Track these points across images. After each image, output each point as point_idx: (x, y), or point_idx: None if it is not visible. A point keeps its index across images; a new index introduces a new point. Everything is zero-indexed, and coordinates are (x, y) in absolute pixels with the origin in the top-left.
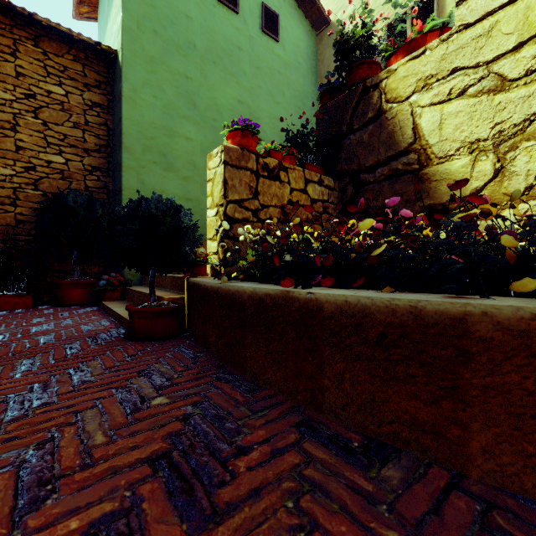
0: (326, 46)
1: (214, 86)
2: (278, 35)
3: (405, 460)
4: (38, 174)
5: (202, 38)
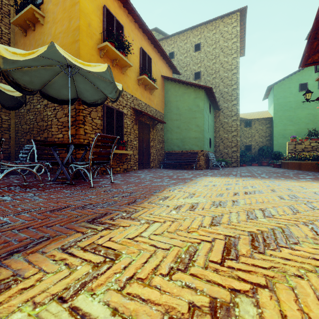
0: None
1: (298, 114)
2: None
3: (286, 169)
4: (258, 143)
5: (294, 104)
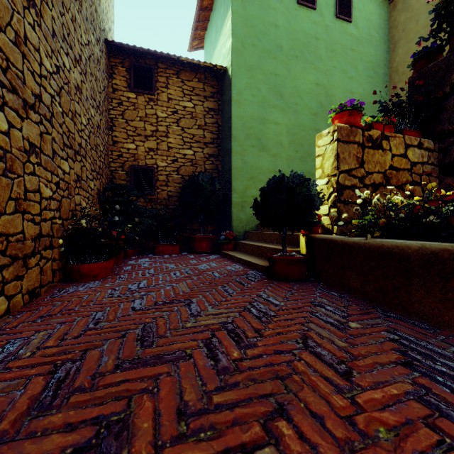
0: (400, 11)
1: (296, 76)
2: (351, 16)
3: None
4: (179, 164)
5: (286, 39)
